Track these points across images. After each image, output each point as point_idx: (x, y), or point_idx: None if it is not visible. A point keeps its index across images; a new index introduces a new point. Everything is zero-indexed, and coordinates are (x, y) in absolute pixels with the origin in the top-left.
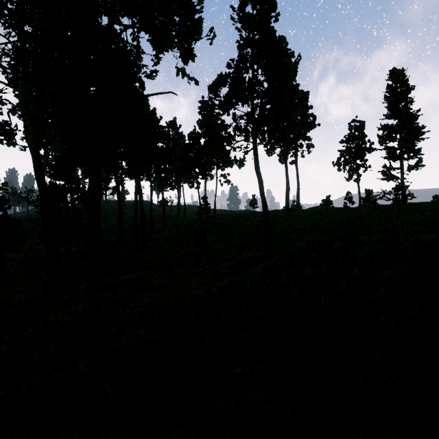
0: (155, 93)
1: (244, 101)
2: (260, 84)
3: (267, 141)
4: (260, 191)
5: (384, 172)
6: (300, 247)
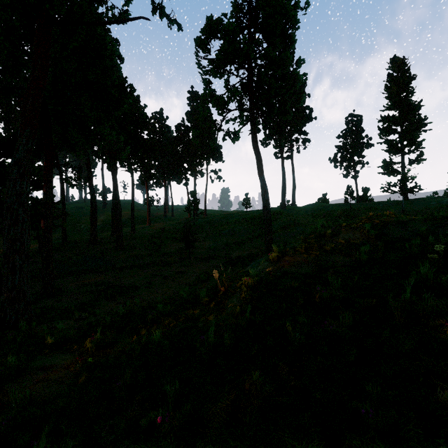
0: (119, 19)
1: (239, 60)
2: (259, 42)
3: (266, 117)
4: (259, 171)
5: (385, 166)
6: (312, 233)
